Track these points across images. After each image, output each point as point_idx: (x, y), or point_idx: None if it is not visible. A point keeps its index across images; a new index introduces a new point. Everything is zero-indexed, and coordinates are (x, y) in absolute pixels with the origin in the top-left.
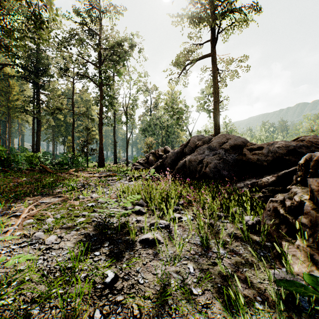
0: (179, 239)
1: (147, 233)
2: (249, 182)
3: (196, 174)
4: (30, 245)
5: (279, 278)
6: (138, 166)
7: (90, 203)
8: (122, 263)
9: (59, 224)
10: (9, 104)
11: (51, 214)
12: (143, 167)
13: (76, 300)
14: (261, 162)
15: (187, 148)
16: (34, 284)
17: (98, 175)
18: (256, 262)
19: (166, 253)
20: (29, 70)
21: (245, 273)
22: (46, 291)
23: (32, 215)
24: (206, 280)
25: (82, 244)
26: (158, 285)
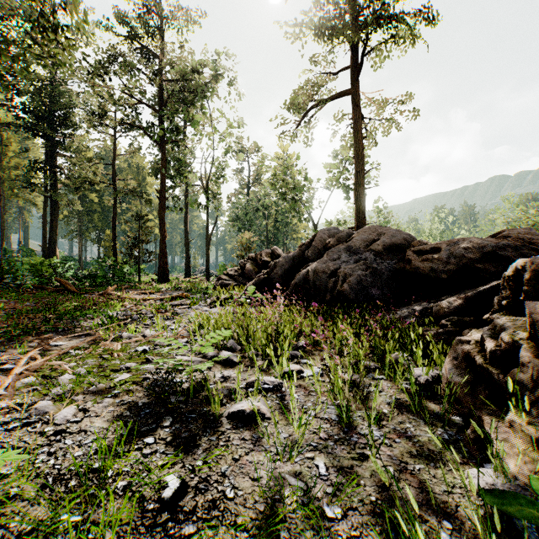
0: (299, 410)
1: (242, 401)
2: (417, 308)
3: (326, 294)
4: (25, 427)
5: (483, 485)
6: (227, 280)
7: (141, 346)
8: (195, 458)
9: (82, 386)
10: (1, 174)
11: (70, 367)
12: (235, 282)
13: (104, 538)
14: (438, 273)
15: (311, 250)
16: (27, 505)
17: (157, 297)
18: (438, 453)
19: (275, 438)
20: (37, 115)
21: (420, 475)
22: (48, 519)
23: (34, 369)
24: (349, 490)
25: (122, 425)
26: (261, 502)
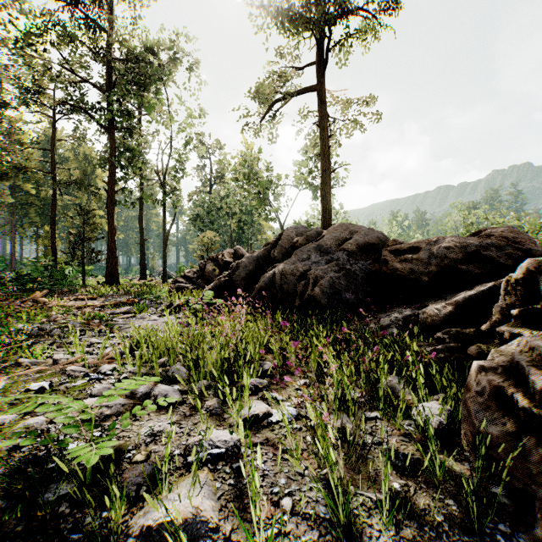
0: (266, 498)
1: (171, 493)
2: (400, 316)
3: (295, 299)
4: None
5: None
6: (185, 283)
7: (37, 383)
8: None
9: None
10: None
11: None
12: (193, 285)
13: None
14: (418, 275)
15: (277, 250)
16: None
17: (97, 303)
18: None
19: None
20: None
21: None
22: None
23: None
24: None
25: None
26: None
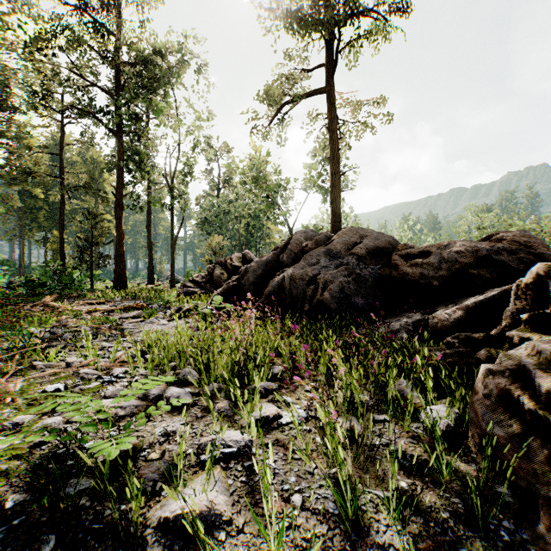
0: (277, 494)
1: (186, 488)
2: (410, 320)
3: (305, 303)
4: None
5: None
6: (193, 288)
7: (52, 385)
8: None
9: None
10: None
11: None
12: (202, 290)
13: None
14: (429, 280)
15: (286, 254)
16: None
17: (106, 308)
18: None
19: None
20: None
21: None
22: None
23: None
24: None
25: None
26: None
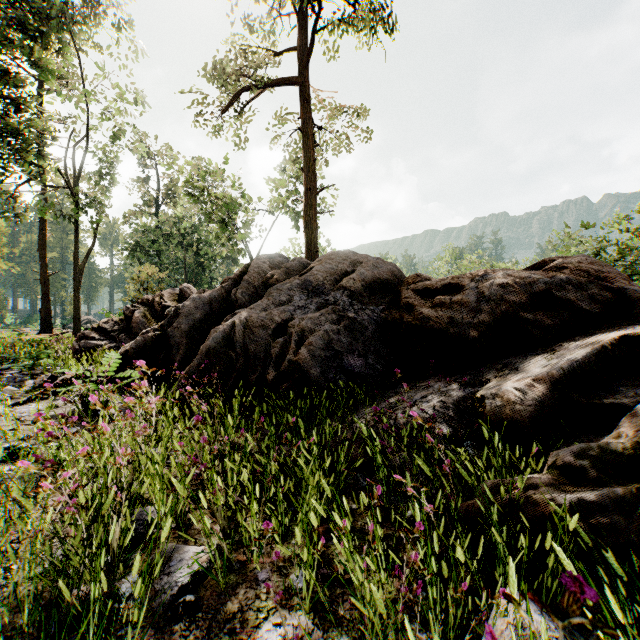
0: None
1: None
2: (449, 399)
3: (268, 367)
4: None
5: None
6: (98, 339)
7: None
8: None
9: None
10: None
11: None
12: (112, 342)
13: None
14: (463, 328)
15: (241, 288)
16: None
17: None
18: None
19: None
20: None
21: None
22: None
23: None
24: None
25: None
26: None
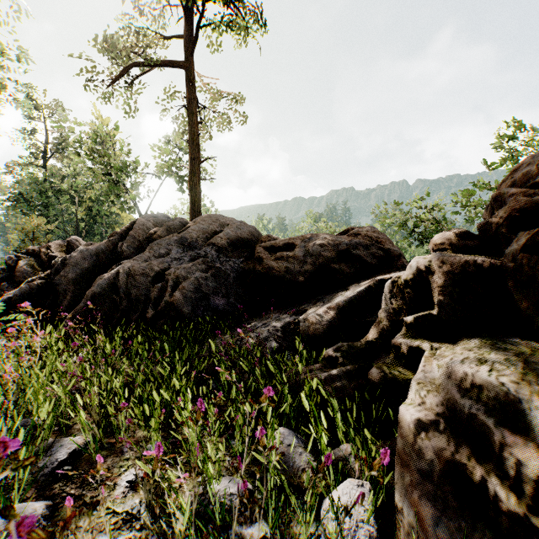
0: None
1: None
2: (279, 325)
3: (148, 308)
4: None
5: None
6: None
7: None
8: None
9: None
10: None
11: None
12: None
13: None
14: (295, 275)
15: (127, 242)
16: None
17: None
18: None
19: None
20: None
21: None
22: None
23: None
24: None
25: None
26: None
